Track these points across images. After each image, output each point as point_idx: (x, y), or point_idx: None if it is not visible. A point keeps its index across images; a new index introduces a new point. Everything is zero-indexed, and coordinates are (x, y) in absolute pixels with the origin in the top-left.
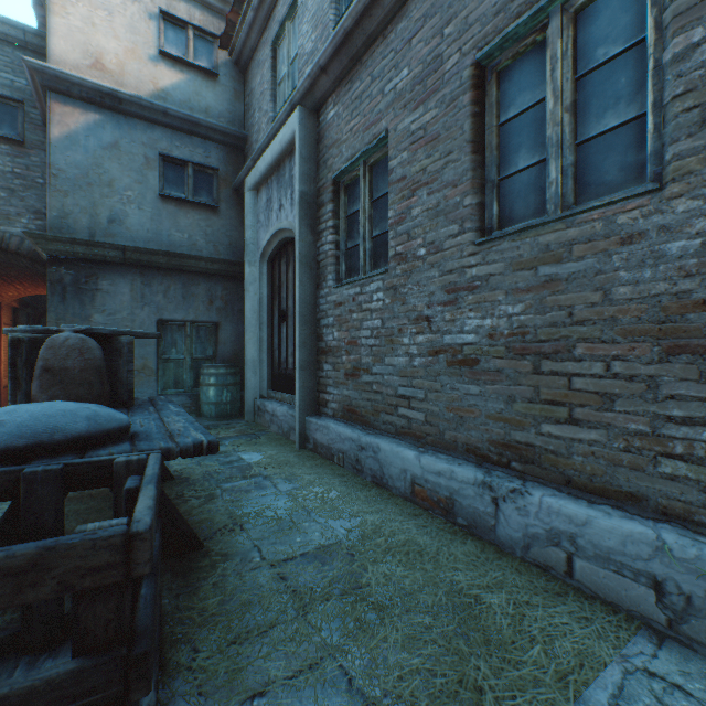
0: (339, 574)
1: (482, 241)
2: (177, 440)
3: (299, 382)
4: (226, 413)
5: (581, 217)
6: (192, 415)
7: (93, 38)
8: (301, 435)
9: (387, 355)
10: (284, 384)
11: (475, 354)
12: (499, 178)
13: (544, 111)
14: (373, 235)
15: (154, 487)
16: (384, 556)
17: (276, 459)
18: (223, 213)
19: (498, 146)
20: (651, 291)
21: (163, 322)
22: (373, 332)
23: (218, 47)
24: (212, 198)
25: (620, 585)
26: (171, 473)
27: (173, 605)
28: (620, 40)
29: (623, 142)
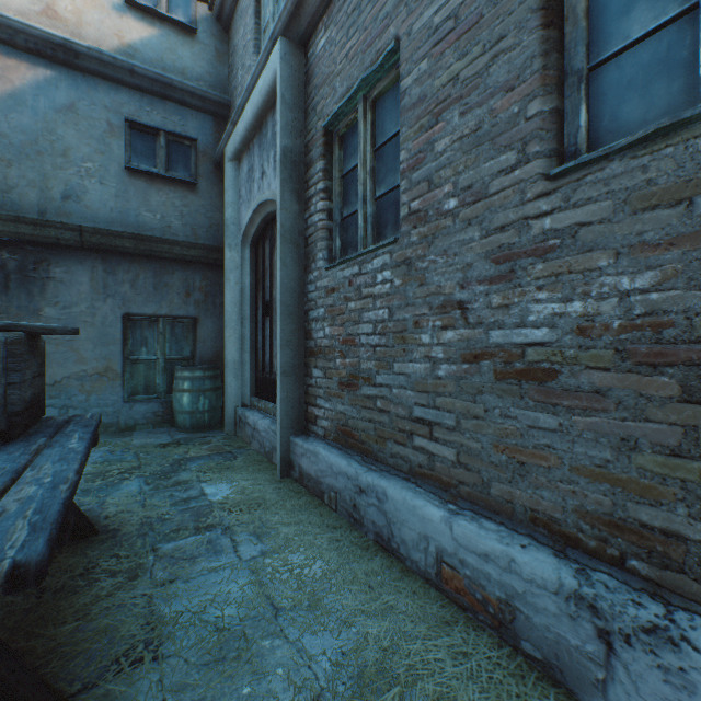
0: None
1: (564, 168)
2: None
3: (281, 391)
4: (203, 423)
5: None
6: (165, 425)
7: None
8: (284, 459)
9: (397, 360)
10: (268, 391)
11: (550, 362)
12: (589, 65)
13: None
14: (376, 195)
15: None
16: None
17: (248, 495)
18: (202, 191)
19: (587, 12)
20: None
21: (131, 317)
22: (377, 327)
23: None
24: (189, 173)
25: None
26: (92, 526)
27: None
28: None
29: None
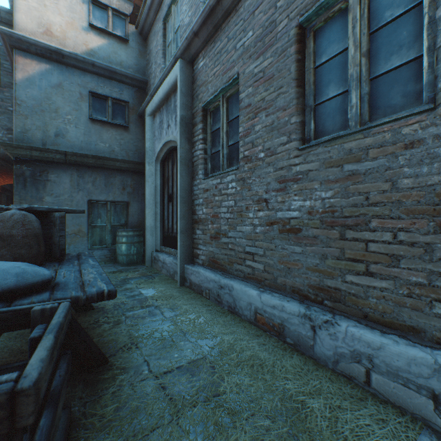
0: (203, 383)
1: (303, 147)
2: (85, 289)
3: (180, 242)
4: (133, 261)
5: (375, 130)
6: (111, 262)
7: (44, 14)
8: (181, 277)
9: (238, 225)
10: (170, 242)
11: (299, 225)
12: (315, 104)
13: (347, 57)
14: (229, 144)
15: (53, 336)
16: (236, 368)
17: (164, 293)
18: (132, 131)
19: (314, 82)
20: (428, 182)
21: (92, 202)
22: (229, 209)
23: (129, 23)
24: (124, 120)
25: (406, 394)
26: (92, 305)
27: (81, 412)
28: (402, 4)
29: (405, 77)
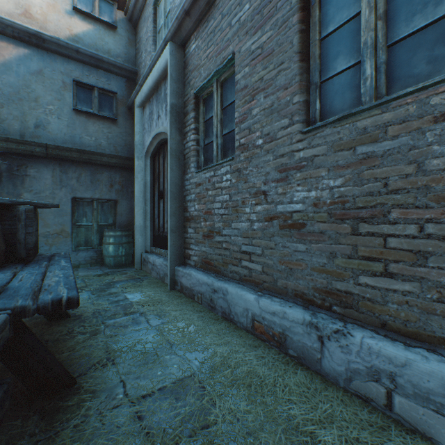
0: (190, 410)
1: (308, 129)
2: (39, 296)
3: (170, 241)
4: (121, 263)
5: (395, 103)
6: (98, 264)
7: None
8: (172, 279)
9: (233, 221)
10: (161, 243)
11: (303, 219)
12: (320, 81)
13: (359, 24)
14: (223, 133)
15: None
16: (230, 389)
17: (152, 298)
18: (120, 124)
19: (320, 55)
20: None
21: (76, 199)
22: (223, 204)
23: (117, 8)
24: (112, 113)
25: (440, 423)
26: (67, 312)
27: None
28: None
29: (431, 39)
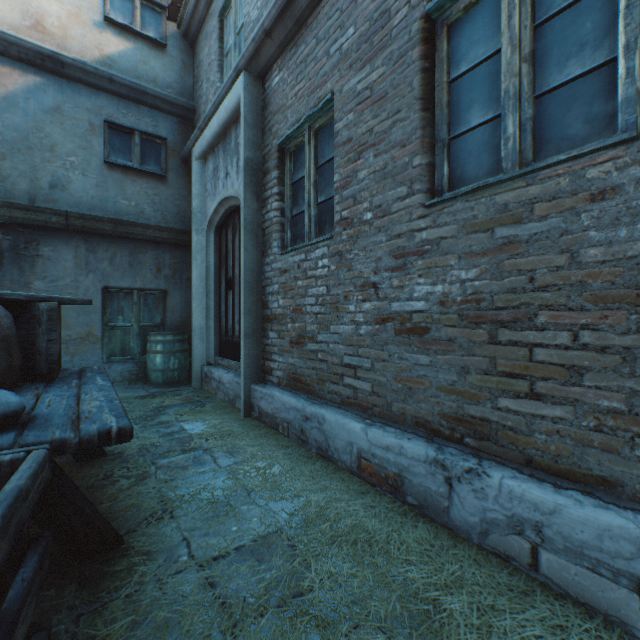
0: (277, 575)
1: (433, 202)
2: (80, 427)
3: (244, 350)
4: (174, 379)
5: (544, 173)
6: (139, 382)
7: None
8: (246, 403)
9: (333, 323)
10: (230, 351)
11: (425, 322)
12: (449, 137)
13: (499, 64)
14: (318, 201)
15: None
16: (329, 548)
17: (219, 429)
18: (171, 182)
19: (448, 103)
20: (627, 252)
21: (109, 289)
22: (318, 299)
23: (167, 19)
24: (160, 167)
25: (596, 584)
26: (103, 449)
27: (69, 633)
28: None
29: (589, 92)
